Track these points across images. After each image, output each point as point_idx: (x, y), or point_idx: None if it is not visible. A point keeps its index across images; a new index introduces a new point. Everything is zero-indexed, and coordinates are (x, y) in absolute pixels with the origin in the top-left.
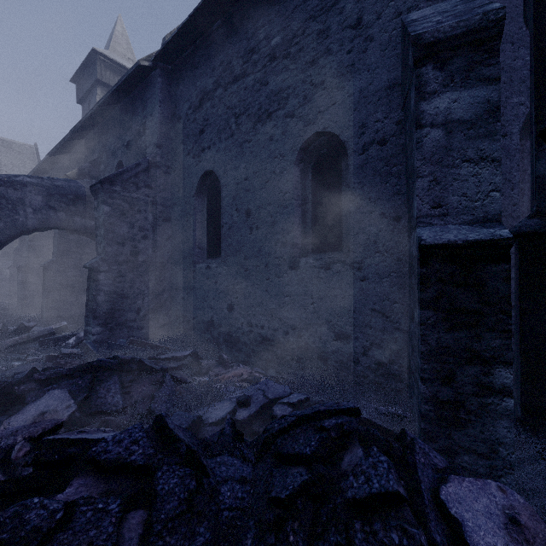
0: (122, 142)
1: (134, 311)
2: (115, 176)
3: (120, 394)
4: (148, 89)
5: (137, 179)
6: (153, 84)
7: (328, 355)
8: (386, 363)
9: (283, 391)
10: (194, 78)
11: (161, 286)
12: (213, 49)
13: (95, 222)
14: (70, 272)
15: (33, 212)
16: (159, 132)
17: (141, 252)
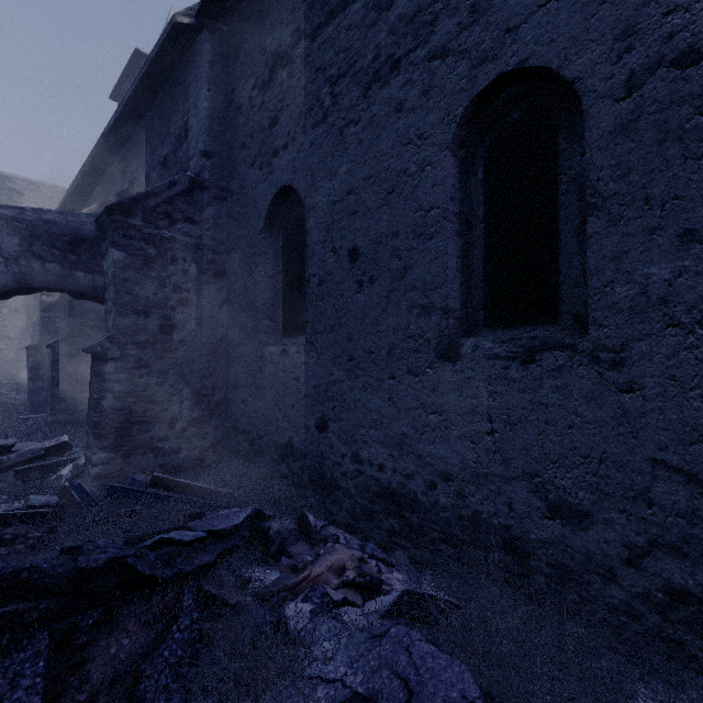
0: (157, 159)
1: (165, 424)
2: (133, 201)
3: (41, 695)
4: (192, 66)
5: (171, 207)
6: (199, 55)
7: (529, 546)
8: (701, 598)
9: (461, 696)
10: (262, 34)
11: (211, 381)
12: None
13: (103, 278)
14: (87, 356)
15: (5, 262)
16: (206, 132)
17: (177, 326)
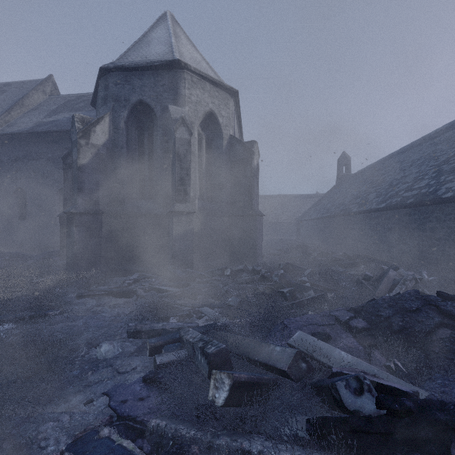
0: None
1: None
2: None
3: None
4: None
5: None
6: None
7: None
8: None
9: None
10: (12, 149)
11: None
12: (23, 143)
13: None
14: None
15: None
16: None
17: None
